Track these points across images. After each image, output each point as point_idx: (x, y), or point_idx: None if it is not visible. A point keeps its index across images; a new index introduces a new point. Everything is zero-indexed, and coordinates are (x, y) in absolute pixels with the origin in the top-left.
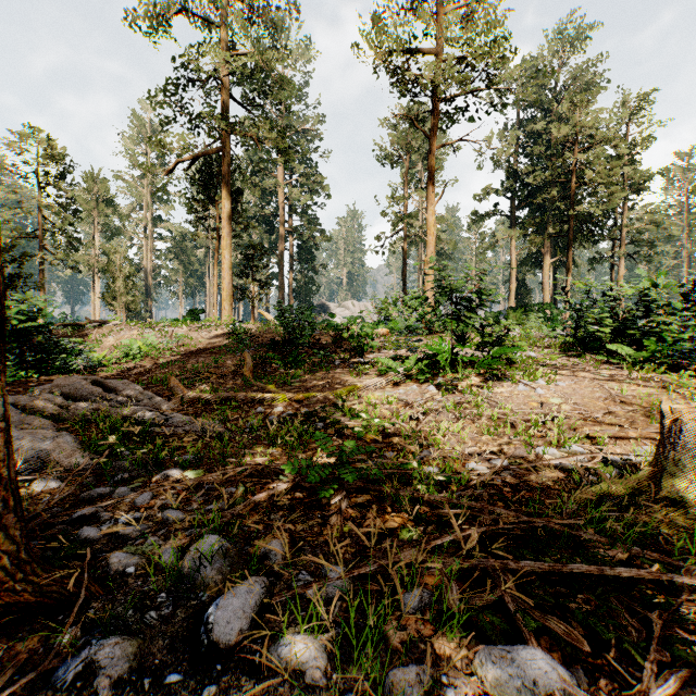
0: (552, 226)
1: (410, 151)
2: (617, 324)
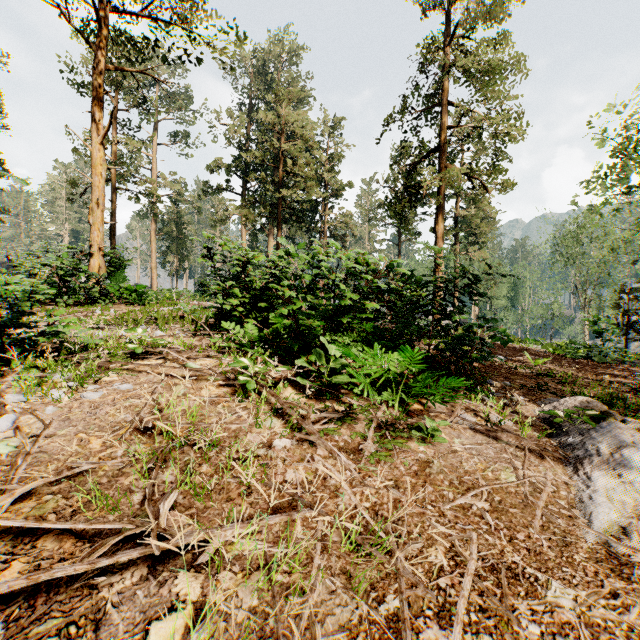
0: (264, 206)
1: (119, 88)
2: (252, 296)
